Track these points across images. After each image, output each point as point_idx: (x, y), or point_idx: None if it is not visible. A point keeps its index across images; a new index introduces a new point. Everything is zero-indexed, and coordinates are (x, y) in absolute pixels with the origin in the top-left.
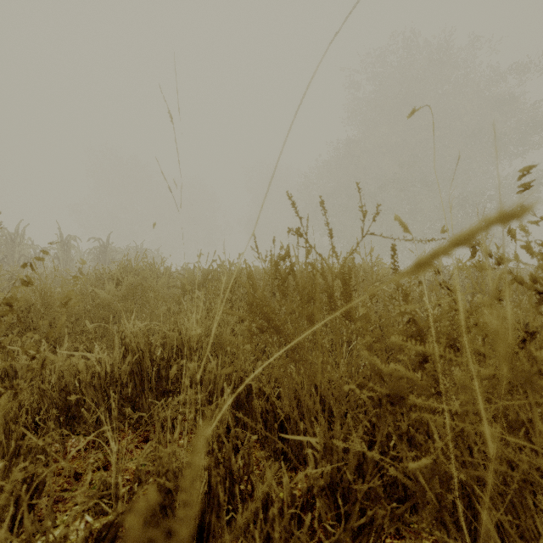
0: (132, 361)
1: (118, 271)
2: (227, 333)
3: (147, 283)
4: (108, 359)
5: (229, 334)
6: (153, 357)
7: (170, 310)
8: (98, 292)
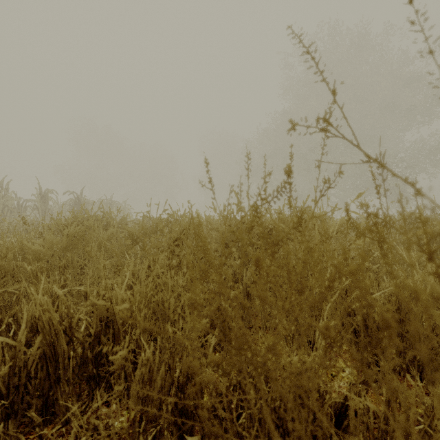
0: (43, 343)
1: (56, 221)
2: (171, 301)
3: (92, 234)
4: (8, 341)
5: (173, 304)
6: (74, 334)
7: (116, 262)
8: (29, 245)
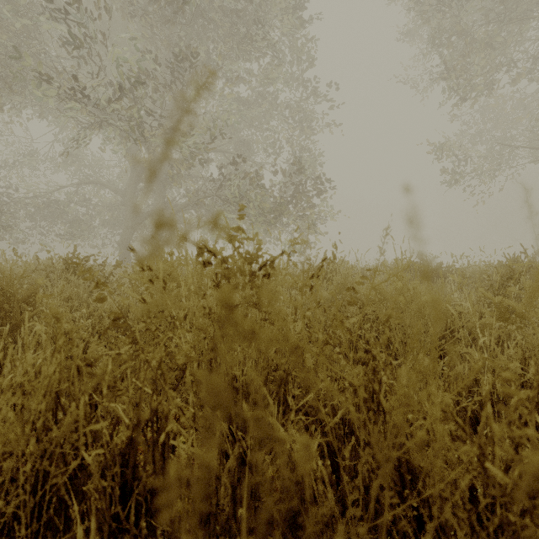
0: None
1: None
2: None
3: None
4: None
5: None
6: None
7: None
8: None
